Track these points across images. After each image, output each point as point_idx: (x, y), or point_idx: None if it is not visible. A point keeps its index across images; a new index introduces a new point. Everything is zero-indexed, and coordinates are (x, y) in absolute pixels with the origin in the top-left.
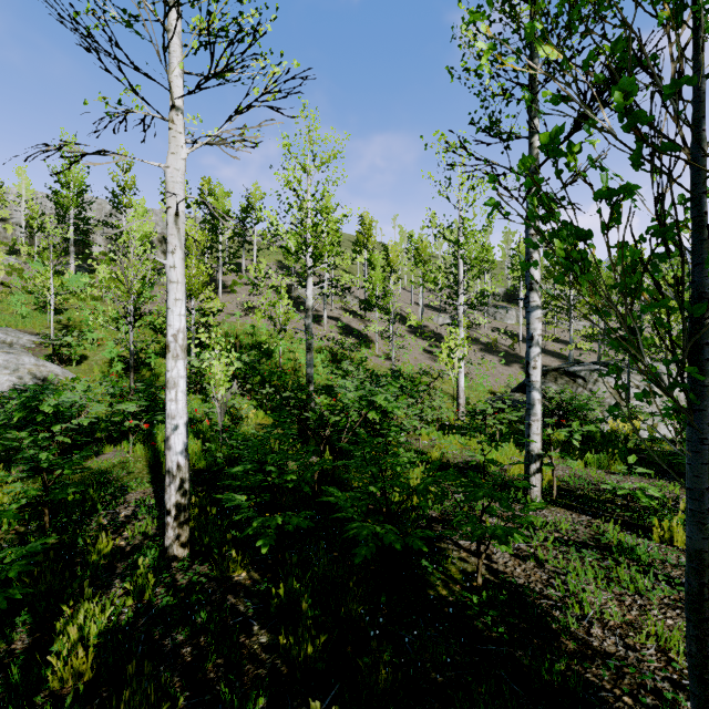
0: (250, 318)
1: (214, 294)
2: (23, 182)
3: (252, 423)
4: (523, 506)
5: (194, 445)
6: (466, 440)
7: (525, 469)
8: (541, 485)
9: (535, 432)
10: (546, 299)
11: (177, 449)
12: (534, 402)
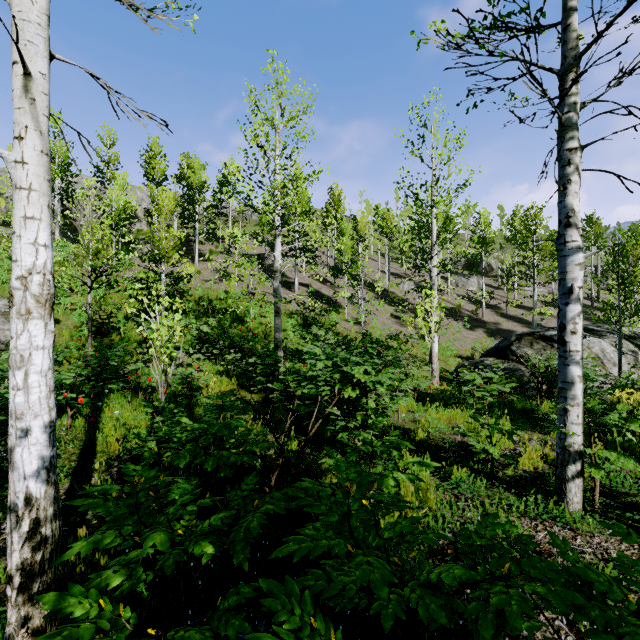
0: (225, 284)
1: (191, 262)
2: None
3: (212, 393)
4: (562, 527)
5: (141, 421)
6: (450, 413)
7: (558, 470)
8: (582, 494)
9: (574, 421)
10: (508, 266)
11: (28, 469)
12: (573, 380)
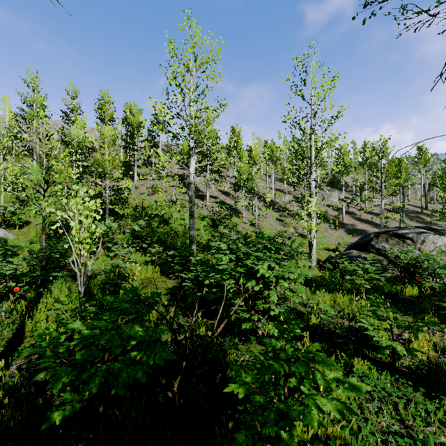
0: (155, 196)
1: (131, 180)
2: (7, 107)
3: (137, 280)
4: None
5: (72, 306)
6: (333, 297)
7: None
8: None
9: None
10: (361, 183)
11: None
12: None
